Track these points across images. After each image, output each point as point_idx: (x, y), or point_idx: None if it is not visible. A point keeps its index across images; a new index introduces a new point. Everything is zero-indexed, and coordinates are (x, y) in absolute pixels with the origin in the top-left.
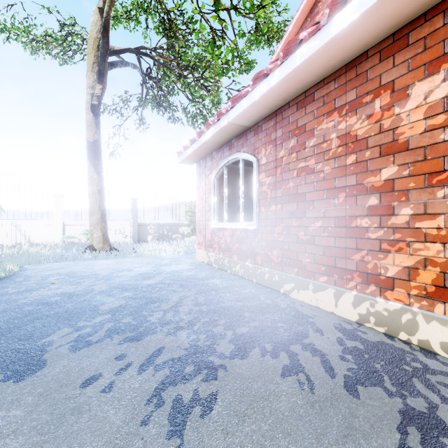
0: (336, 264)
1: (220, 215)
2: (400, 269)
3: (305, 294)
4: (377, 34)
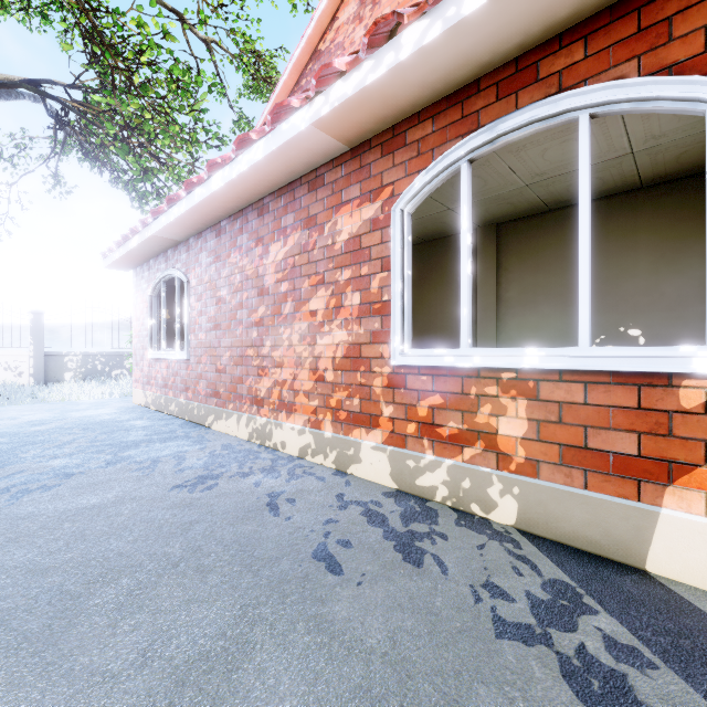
0: (238, 391)
1: (171, 341)
2: (266, 390)
3: (221, 423)
4: (251, 196)
